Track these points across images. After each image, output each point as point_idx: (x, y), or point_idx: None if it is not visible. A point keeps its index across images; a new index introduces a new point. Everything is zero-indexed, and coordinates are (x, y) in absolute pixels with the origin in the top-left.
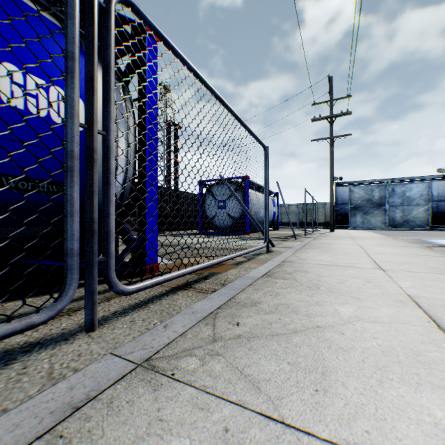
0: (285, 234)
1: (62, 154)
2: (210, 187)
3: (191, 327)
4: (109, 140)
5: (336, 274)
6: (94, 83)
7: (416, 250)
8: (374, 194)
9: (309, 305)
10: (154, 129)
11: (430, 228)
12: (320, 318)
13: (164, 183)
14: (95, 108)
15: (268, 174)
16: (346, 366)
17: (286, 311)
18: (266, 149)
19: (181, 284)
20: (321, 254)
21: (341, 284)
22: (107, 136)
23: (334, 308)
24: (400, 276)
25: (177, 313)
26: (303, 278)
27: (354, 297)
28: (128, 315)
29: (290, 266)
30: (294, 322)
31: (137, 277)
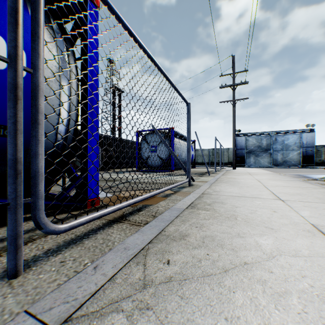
0: (201, 171)
1: (2, 98)
2: (145, 136)
3: (122, 267)
4: (37, 79)
5: (247, 205)
6: (18, 16)
7: (300, 183)
8: (263, 142)
9: (231, 237)
10: (95, 83)
11: (301, 166)
12: (244, 252)
13: (110, 133)
14: (19, 43)
15: (190, 125)
16: (289, 321)
17: (212, 244)
18: (188, 105)
19: (117, 217)
20: (231, 187)
21: (253, 214)
22: (35, 74)
23: (254, 240)
24: (298, 206)
25: (110, 249)
26: (221, 209)
27: (268, 227)
28: (60, 253)
29: (208, 198)
30: (222, 258)
31: (79, 210)
